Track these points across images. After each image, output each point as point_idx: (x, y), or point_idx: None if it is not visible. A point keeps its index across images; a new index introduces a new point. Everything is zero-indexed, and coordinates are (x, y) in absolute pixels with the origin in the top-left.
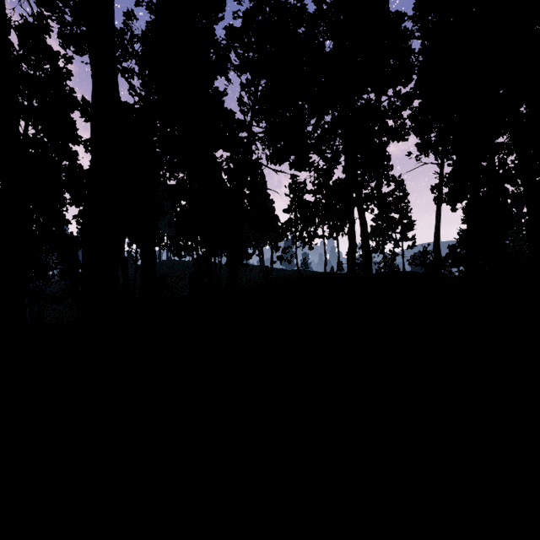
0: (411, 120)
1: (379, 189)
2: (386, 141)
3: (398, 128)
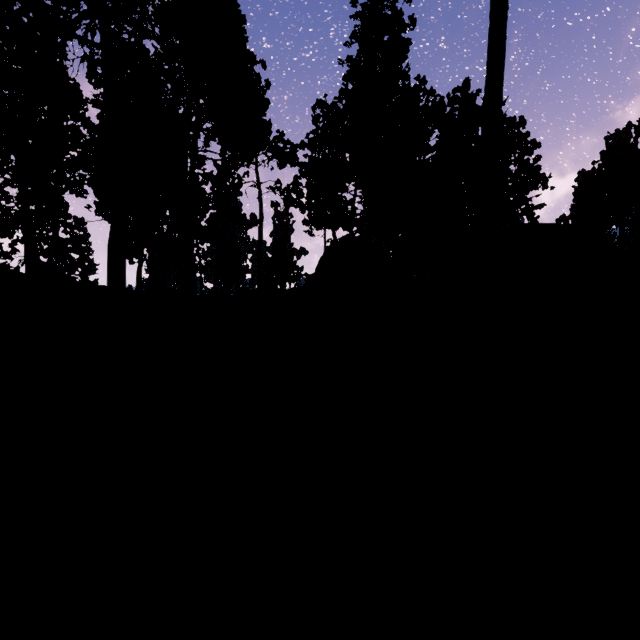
0: (91, 175)
1: (56, 234)
2: (65, 189)
3: (77, 183)
